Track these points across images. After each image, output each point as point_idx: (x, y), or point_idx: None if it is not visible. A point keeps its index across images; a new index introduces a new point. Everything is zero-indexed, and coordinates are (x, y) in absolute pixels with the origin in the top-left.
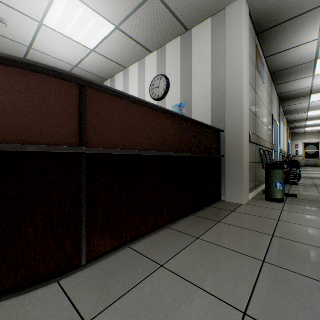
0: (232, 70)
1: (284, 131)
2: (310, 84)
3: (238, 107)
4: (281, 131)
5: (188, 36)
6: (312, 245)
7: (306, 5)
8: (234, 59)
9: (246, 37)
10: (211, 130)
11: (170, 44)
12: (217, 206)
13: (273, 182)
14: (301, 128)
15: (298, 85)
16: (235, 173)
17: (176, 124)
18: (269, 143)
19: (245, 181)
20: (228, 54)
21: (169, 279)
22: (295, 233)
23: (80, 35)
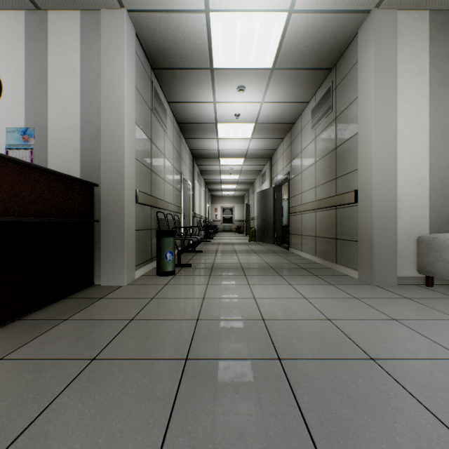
0: (110, 101)
1: (201, 192)
2: (217, 147)
3: (119, 155)
4: (197, 193)
5: (41, 18)
6: (168, 318)
7: (197, 61)
8: (114, 87)
9: (130, 65)
10: (74, 181)
11: (4, 15)
12: (82, 295)
13: (164, 252)
14: (218, 191)
15: (207, 145)
16: (114, 244)
17: None
18: (174, 206)
19: (127, 254)
20: (105, 78)
21: None
22: (159, 310)
23: None
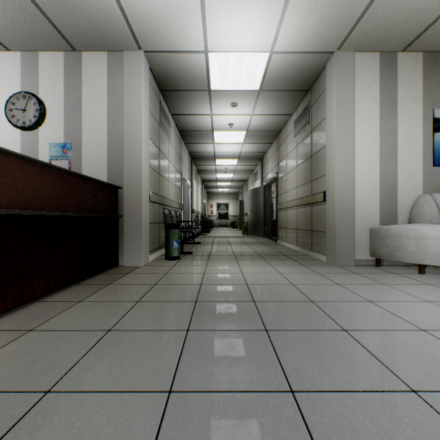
0: (131, 123)
1: (198, 190)
2: (213, 150)
3: (137, 165)
4: (195, 190)
5: (76, 58)
6: (180, 284)
7: (197, 85)
8: (133, 112)
9: (145, 94)
10: (106, 186)
11: (47, 55)
12: (113, 272)
13: (171, 241)
14: (214, 188)
15: (204, 148)
16: (134, 234)
17: (53, 177)
18: (176, 203)
19: (144, 241)
20: (127, 104)
21: (40, 335)
22: (173, 279)
23: None
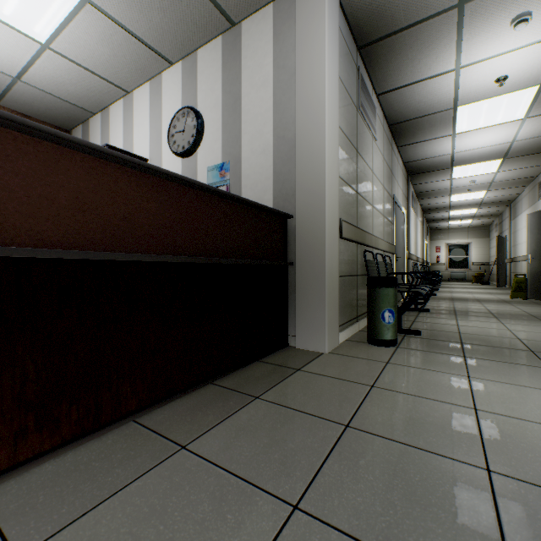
0: (307, 102)
1: (417, 224)
2: (450, 149)
3: (317, 172)
4: (412, 224)
5: (235, 35)
6: (414, 444)
7: (433, 2)
8: (311, 82)
9: (331, 44)
10: (266, 213)
11: (205, 50)
12: (275, 360)
13: (379, 310)
14: (443, 221)
15: (433, 150)
16: (312, 295)
17: (163, 194)
18: (385, 242)
19: (329, 309)
20: (300, 73)
21: None
22: (391, 416)
23: (7, 7)
